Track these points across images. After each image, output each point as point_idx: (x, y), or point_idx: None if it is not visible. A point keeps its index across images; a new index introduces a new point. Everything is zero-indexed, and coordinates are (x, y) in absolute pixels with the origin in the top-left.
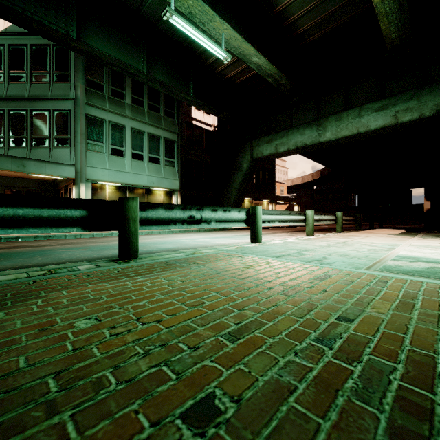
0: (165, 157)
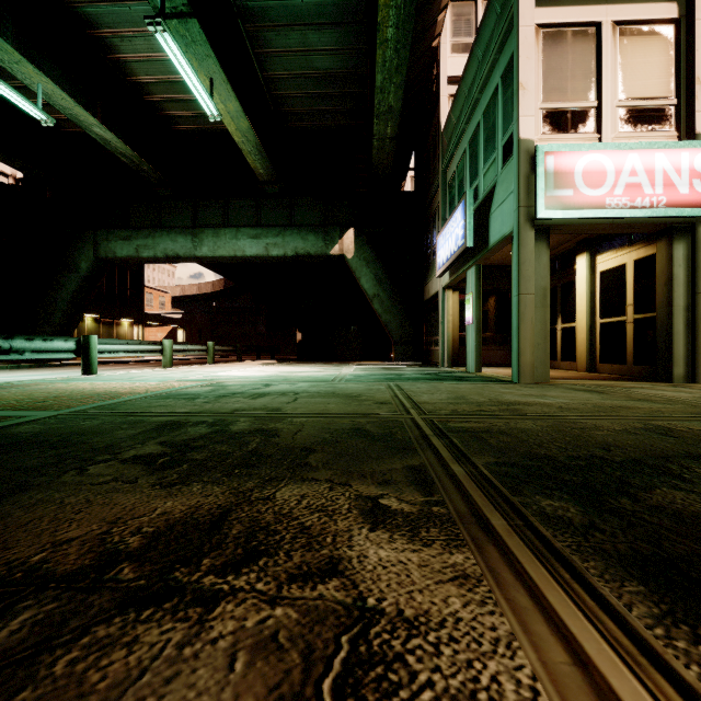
0: None
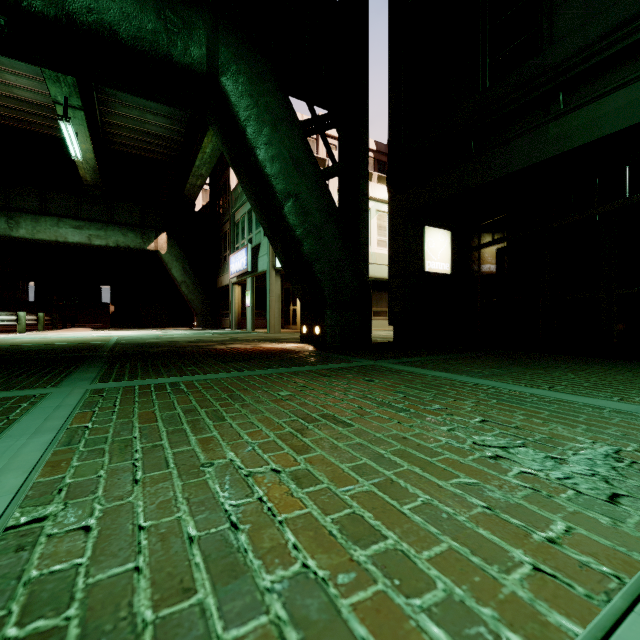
0: None
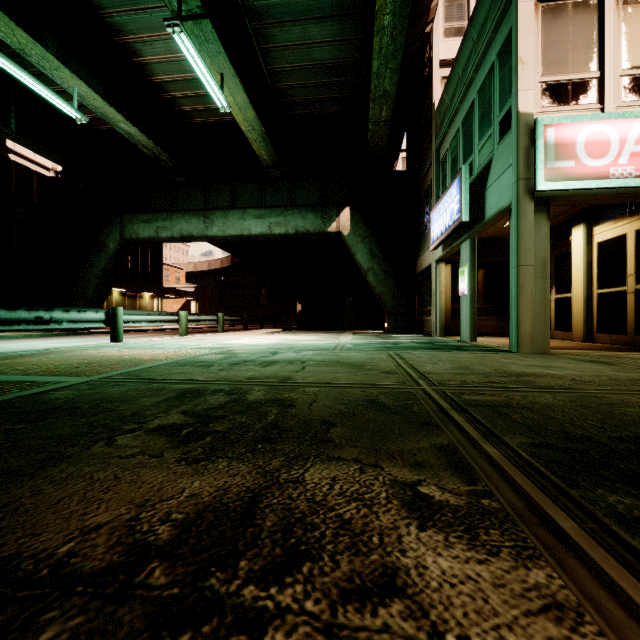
0: None
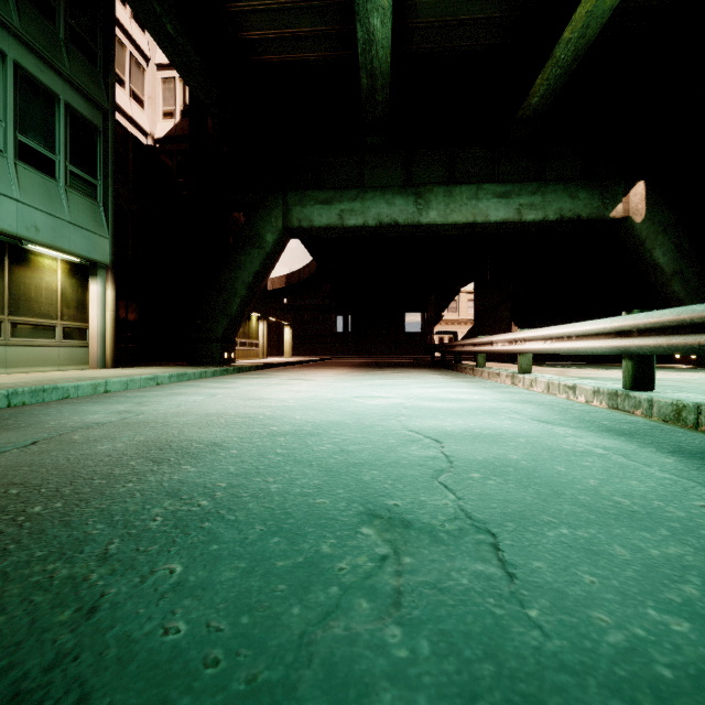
0: (70, 164)
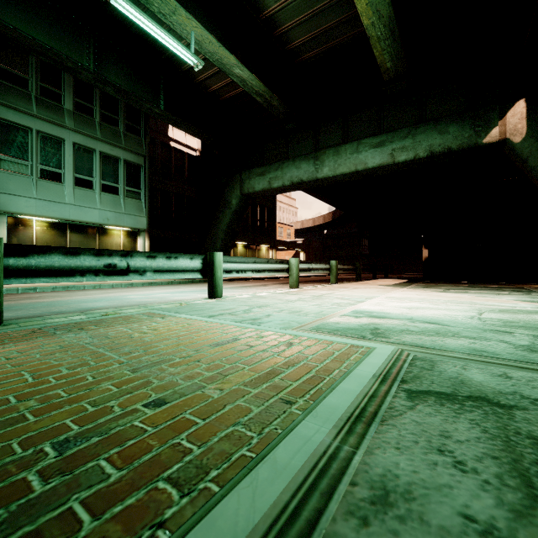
0: (126, 186)
